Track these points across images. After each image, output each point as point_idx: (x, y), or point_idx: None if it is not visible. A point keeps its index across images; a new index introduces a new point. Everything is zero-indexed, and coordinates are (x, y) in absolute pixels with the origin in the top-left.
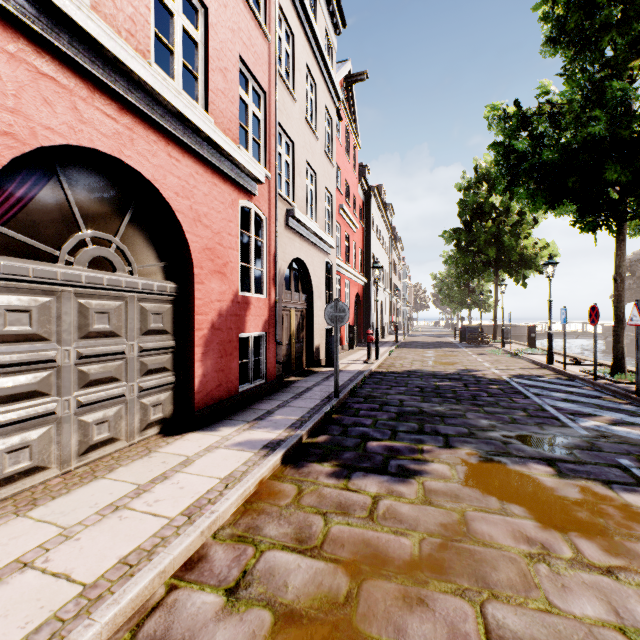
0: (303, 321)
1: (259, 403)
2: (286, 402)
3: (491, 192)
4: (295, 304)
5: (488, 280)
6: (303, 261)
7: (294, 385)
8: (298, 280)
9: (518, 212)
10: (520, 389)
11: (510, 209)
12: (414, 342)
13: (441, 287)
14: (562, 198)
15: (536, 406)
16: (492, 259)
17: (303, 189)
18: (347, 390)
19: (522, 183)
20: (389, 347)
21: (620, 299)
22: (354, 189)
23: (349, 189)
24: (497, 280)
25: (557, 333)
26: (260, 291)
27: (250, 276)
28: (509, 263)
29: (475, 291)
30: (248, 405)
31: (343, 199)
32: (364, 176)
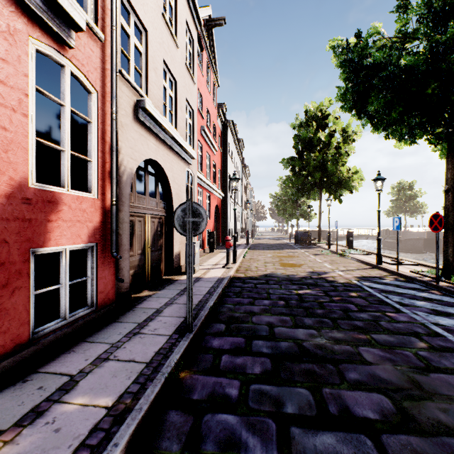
0: (161, 228)
1: (68, 354)
2: (114, 347)
3: (317, 130)
4: (151, 210)
5: (313, 197)
6: (160, 165)
7: (141, 306)
8: (155, 185)
9: (336, 146)
10: (380, 297)
11: (330, 144)
12: (261, 244)
13: (278, 203)
14: (412, 110)
15: (422, 326)
16: (317, 181)
17: (160, 88)
18: (205, 313)
19: (379, 91)
20: (243, 249)
21: (451, 208)
22: (214, 118)
23: (210, 117)
24: (321, 197)
25: (354, 236)
26: (89, 189)
27: (63, 164)
28: (330, 184)
29: (301, 206)
30: (45, 362)
31: (205, 123)
32: (222, 109)
